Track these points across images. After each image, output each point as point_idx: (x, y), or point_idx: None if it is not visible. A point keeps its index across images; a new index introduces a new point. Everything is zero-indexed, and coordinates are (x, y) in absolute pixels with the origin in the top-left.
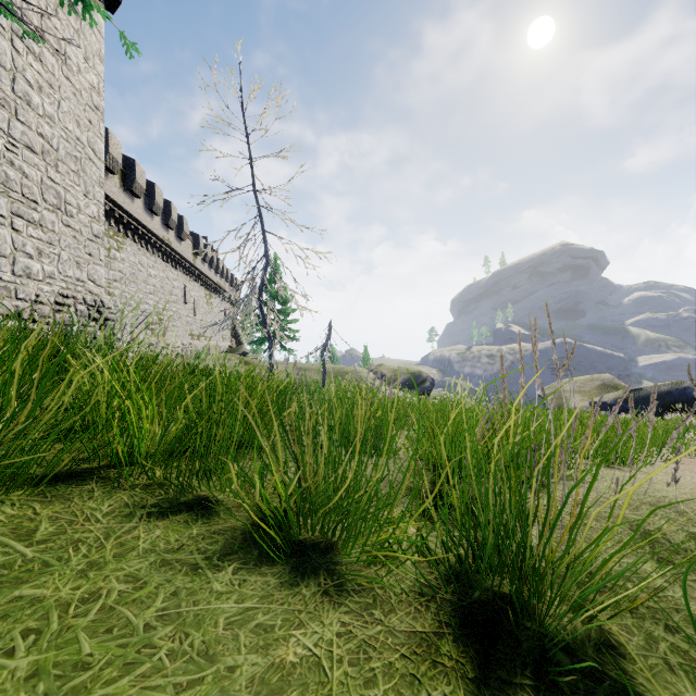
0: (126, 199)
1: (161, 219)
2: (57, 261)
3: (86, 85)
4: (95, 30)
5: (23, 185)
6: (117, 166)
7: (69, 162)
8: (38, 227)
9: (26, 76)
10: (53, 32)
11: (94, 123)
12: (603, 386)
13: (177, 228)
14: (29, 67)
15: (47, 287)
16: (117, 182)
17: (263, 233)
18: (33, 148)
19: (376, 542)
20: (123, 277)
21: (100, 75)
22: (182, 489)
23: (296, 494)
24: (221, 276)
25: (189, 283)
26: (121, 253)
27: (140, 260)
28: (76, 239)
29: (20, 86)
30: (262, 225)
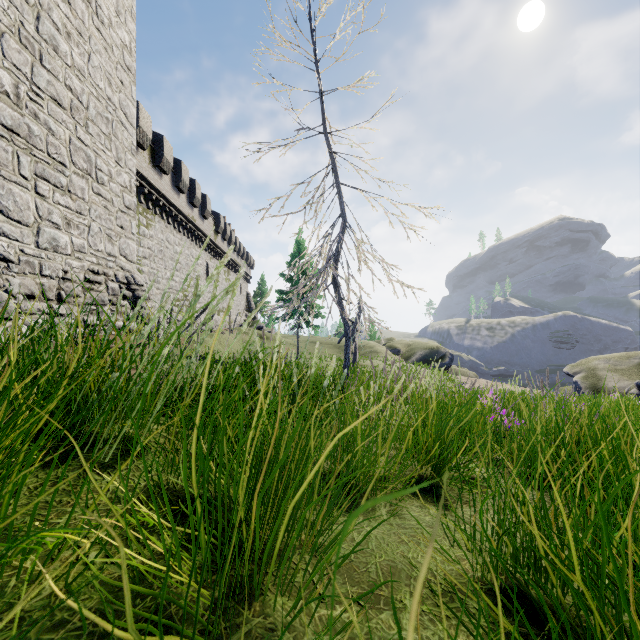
0: (155, 175)
1: (186, 197)
2: (86, 233)
3: (117, 41)
4: None
5: (49, 143)
6: (147, 141)
7: (99, 123)
8: (66, 194)
9: (52, 17)
10: None
11: (125, 84)
12: None
13: (201, 207)
14: (56, 8)
15: (76, 262)
16: (147, 157)
17: (338, 186)
18: (60, 102)
19: None
20: (152, 254)
21: (132, 34)
22: None
23: None
24: (238, 254)
25: (211, 260)
26: (150, 230)
27: (167, 237)
28: (107, 210)
29: (45, 27)
30: (336, 176)
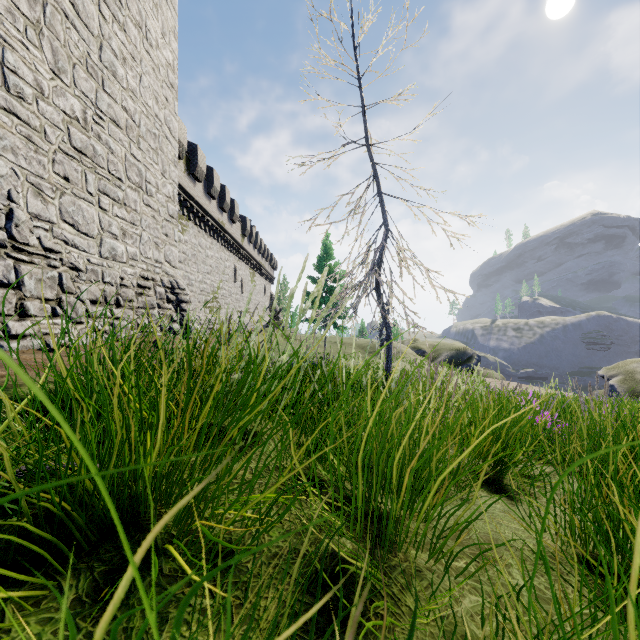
0: (189, 183)
1: (217, 202)
2: (138, 242)
3: (163, 61)
4: (170, 7)
5: (109, 161)
6: (183, 151)
7: (148, 139)
8: (122, 206)
9: (112, 45)
10: (135, 2)
11: (169, 101)
12: None
13: (229, 211)
14: (115, 37)
15: (130, 269)
16: (183, 166)
17: (380, 196)
18: (117, 122)
19: None
20: (186, 259)
21: (174, 53)
22: None
23: None
24: (262, 256)
25: (238, 262)
26: (184, 236)
27: (200, 242)
28: (155, 219)
29: (106, 55)
30: (378, 186)
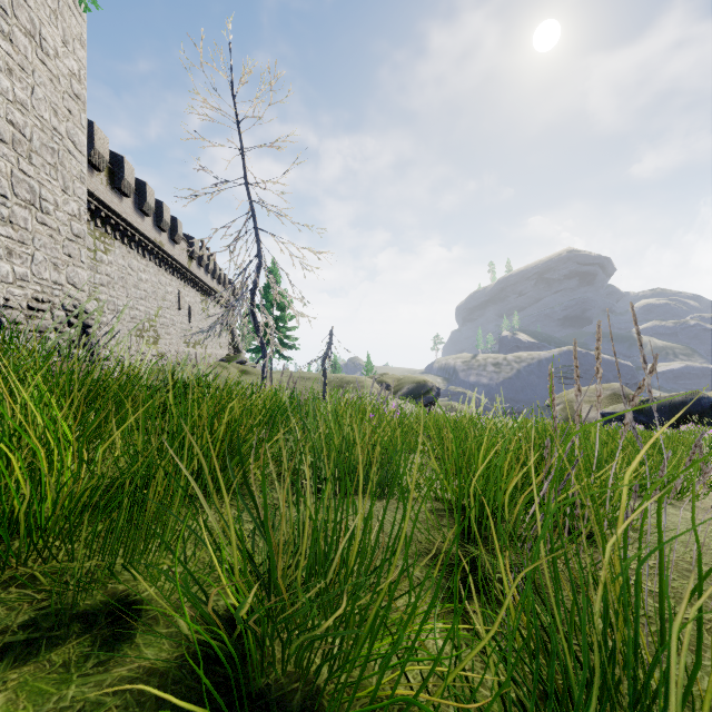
0: (114, 198)
1: (153, 220)
2: (30, 262)
3: (65, 71)
4: (75, 13)
5: None
6: (104, 163)
7: (44, 154)
8: (8, 224)
9: None
10: (26, 10)
11: (74, 113)
12: (613, 396)
13: (171, 231)
14: None
15: (18, 290)
16: (104, 179)
17: (256, 230)
18: (1, 136)
19: (388, 709)
20: (111, 282)
21: (81, 61)
22: (77, 592)
23: (252, 616)
24: (218, 282)
25: (184, 288)
26: (108, 256)
27: (130, 263)
28: (53, 239)
29: None
30: (255, 222)
